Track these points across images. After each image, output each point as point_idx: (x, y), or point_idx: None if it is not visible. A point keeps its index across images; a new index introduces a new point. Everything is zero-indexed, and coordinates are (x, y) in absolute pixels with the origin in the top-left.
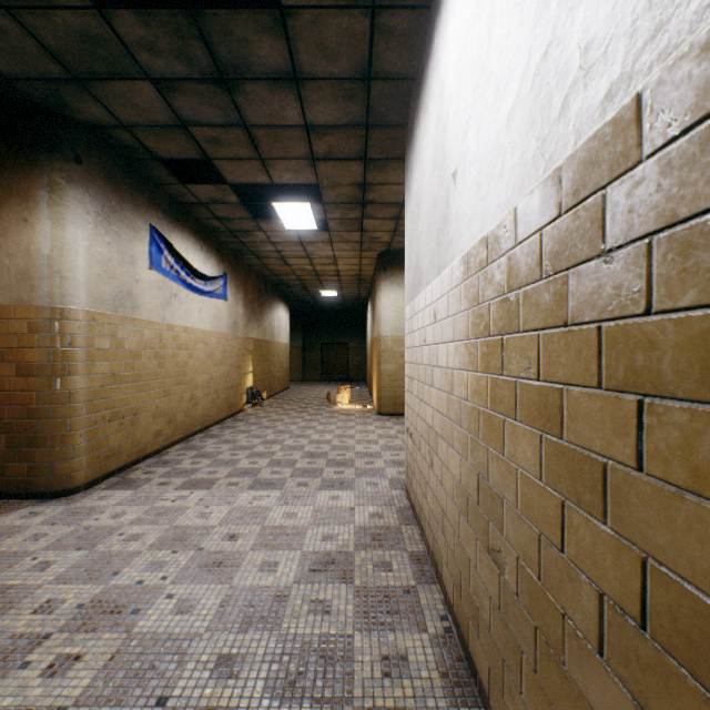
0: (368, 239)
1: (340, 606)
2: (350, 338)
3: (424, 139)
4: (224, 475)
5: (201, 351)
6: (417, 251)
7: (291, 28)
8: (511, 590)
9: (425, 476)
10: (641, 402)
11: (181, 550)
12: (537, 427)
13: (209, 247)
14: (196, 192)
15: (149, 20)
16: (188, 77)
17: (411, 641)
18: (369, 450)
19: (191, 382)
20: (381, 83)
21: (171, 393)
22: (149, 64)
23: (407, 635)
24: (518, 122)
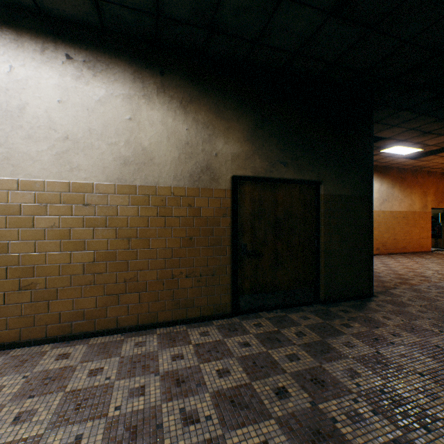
0: None
1: None
2: None
3: None
4: None
5: None
6: None
7: None
8: (42, 289)
9: None
10: (94, 229)
11: None
12: (59, 239)
13: None
14: None
15: None
16: None
17: None
18: None
19: None
20: None
21: None
22: None
23: None
24: (47, 158)
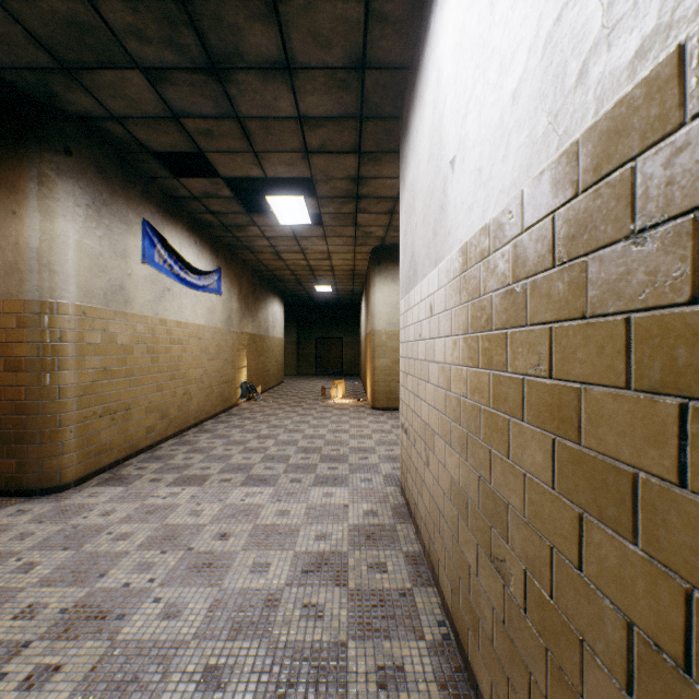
0: (362, 233)
1: (333, 610)
2: (344, 333)
3: (419, 128)
4: (217, 471)
5: (195, 345)
6: (412, 243)
7: (283, 14)
8: (518, 604)
9: (421, 474)
10: (685, 406)
11: (170, 550)
12: (548, 430)
13: (203, 242)
14: (190, 186)
15: (137, 6)
16: (178, 66)
17: (407, 650)
18: (364, 446)
19: (185, 376)
20: (375, 73)
21: (164, 388)
22: (138, 53)
23: (403, 642)
24: (526, 98)
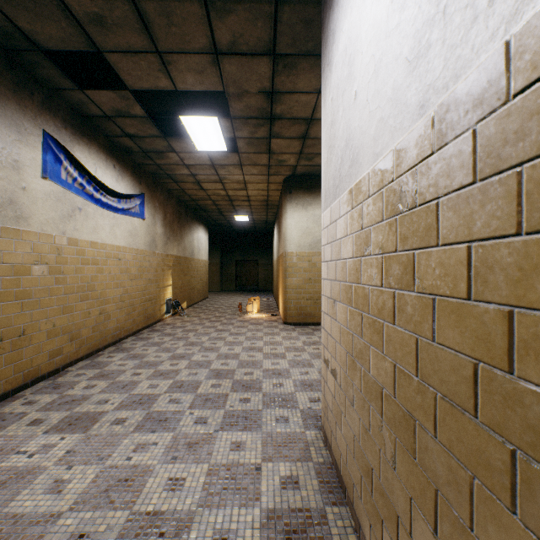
0: (276, 162)
1: None
2: (259, 256)
3: None
4: (114, 406)
5: (113, 266)
6: (348, 126)
7: None
8: None
9: (369, 457)
10: None
11: None
12: None
13: (123, 167)
14: (98, 101)
15: None
16: None
17: None
18: (278, 367)
19: (101, 296)
20: None
21: (74, 309)
22: None
23: None
24: None
